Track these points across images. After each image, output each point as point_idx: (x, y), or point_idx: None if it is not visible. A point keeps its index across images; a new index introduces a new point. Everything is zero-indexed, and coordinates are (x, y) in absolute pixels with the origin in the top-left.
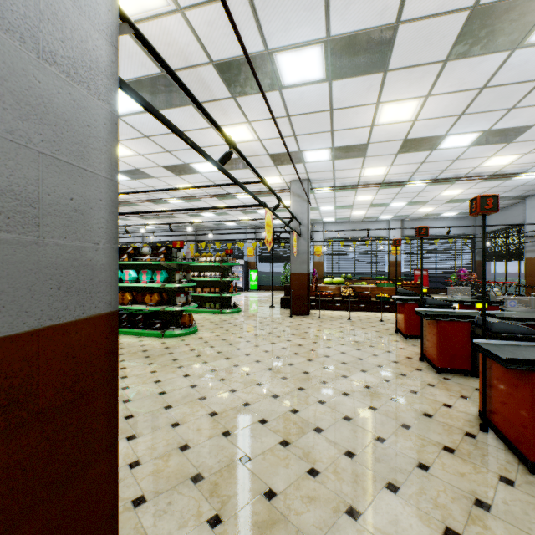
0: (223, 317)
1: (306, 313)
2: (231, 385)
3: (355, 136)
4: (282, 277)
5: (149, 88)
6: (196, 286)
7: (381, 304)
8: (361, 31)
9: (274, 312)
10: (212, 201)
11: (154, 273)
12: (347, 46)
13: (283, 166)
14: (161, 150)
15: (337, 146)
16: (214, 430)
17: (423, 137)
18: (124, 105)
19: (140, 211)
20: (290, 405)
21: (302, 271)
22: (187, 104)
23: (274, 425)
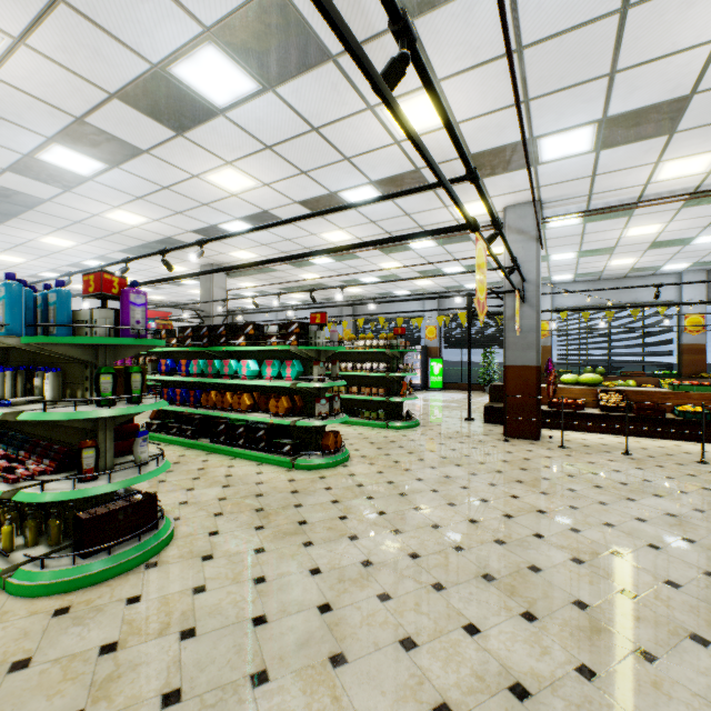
0: (390, 434)
1: (534, 435)
2: (405, 622)
3: (665, 79)
4: (480, 371)
5: (256, 33)
6: (351, 383)
7: (702, 429)
8: None
9: (474, 429)
10: (375, 256)
11: (282, 365)
12: None
13: (494, 178)
14: (293, 171)
15: (614, 114)
16: None
17: None
18: (226, 86)
19: (280, 279)
20: None
21: (526, 362)
22: (324, 61)
23: None
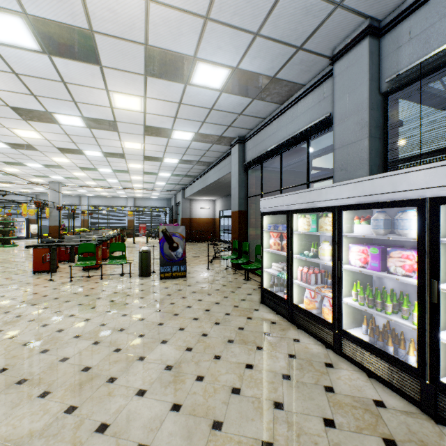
0: (5, 248)
1: None
2: (7, 256)
3: (70, 176)
4: None
5: None
6: None
7: None
8: (51, 165)
9: None
10: None
11: None
12: (48, 165)
13: (42, 178)
14: None
15: (64, 176)
16: (1, 259)
17: (98, 179)
18: None
19: None
20: (26, 257)
21: (56, 224)
22: None
23: (19, 258)
